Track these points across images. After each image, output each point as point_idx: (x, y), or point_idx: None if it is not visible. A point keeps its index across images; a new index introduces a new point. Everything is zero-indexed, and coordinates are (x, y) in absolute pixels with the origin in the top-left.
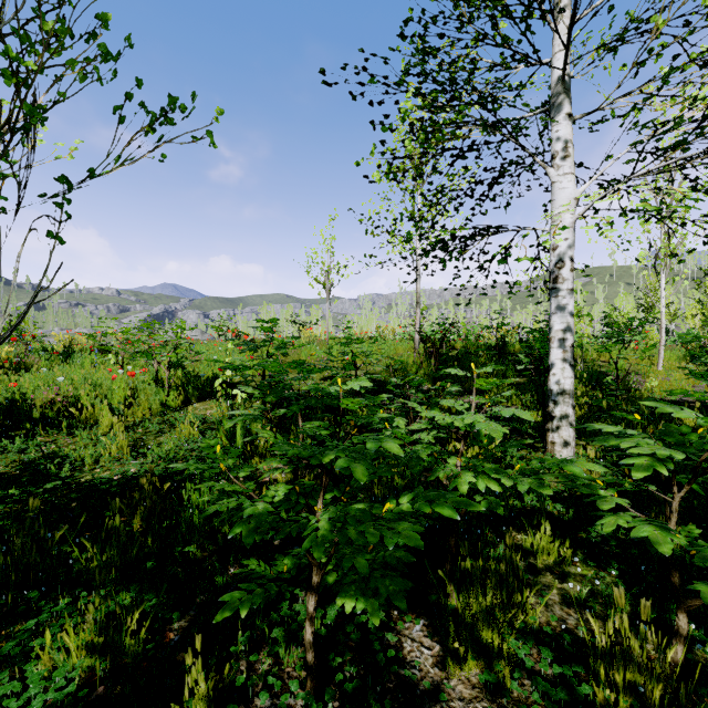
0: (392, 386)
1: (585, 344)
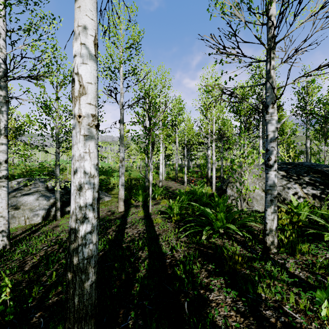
0: None
1: (68, 170)
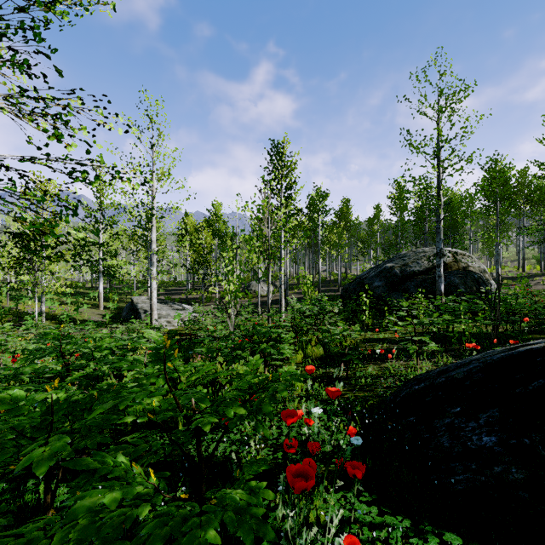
0: None
1: None
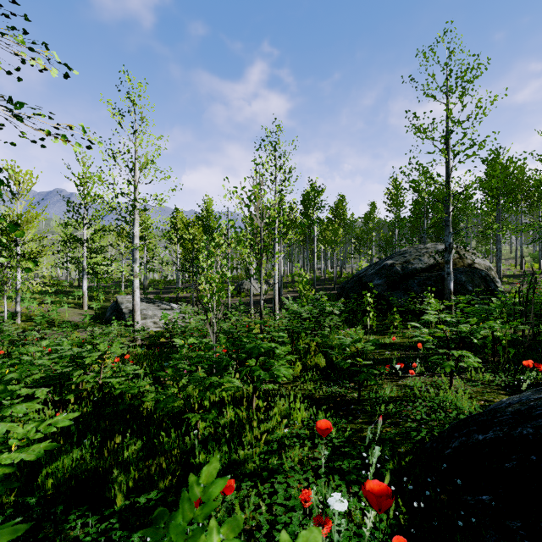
0: None
1: None
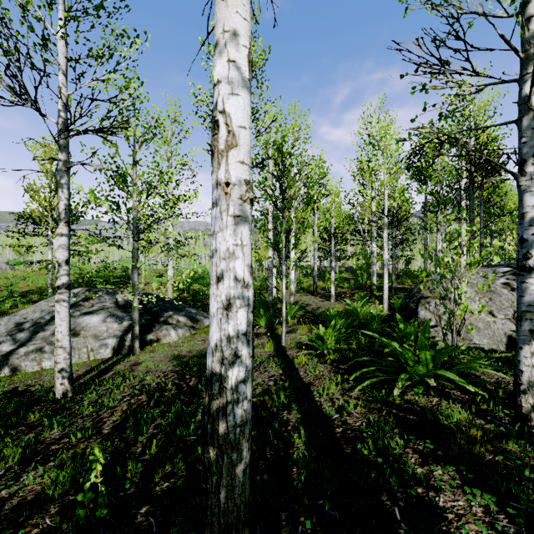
0: (32, 294)
1: (143, 275)
